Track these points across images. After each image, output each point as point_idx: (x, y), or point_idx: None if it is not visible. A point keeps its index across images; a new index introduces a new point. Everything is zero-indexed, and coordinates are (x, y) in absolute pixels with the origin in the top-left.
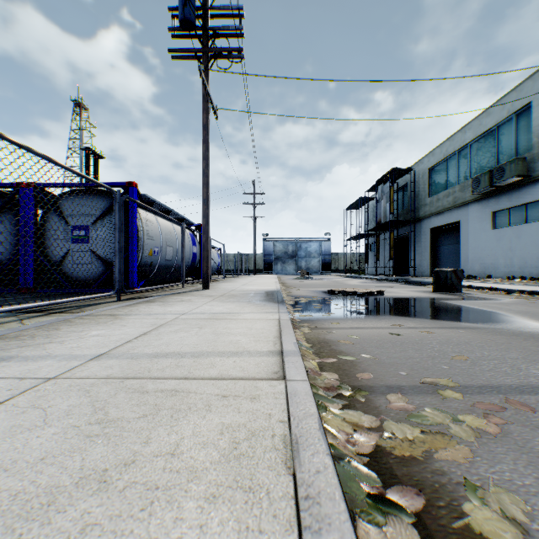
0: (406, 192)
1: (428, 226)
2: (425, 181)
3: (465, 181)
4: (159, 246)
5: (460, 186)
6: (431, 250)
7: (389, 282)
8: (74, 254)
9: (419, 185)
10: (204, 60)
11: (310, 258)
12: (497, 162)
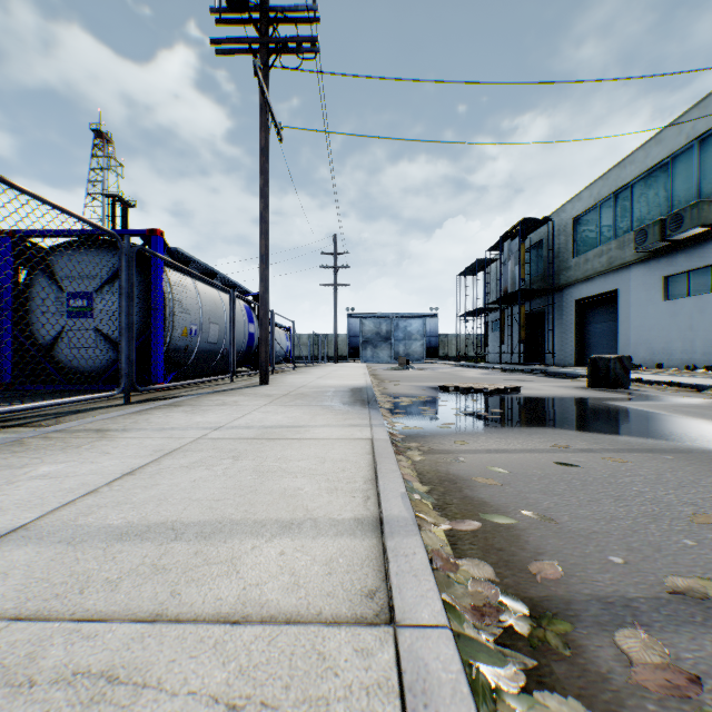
0: (541, 251)
1: (572, 298)
2: (568, 236)
3: (625, 235)
4: (198, 323)
5: (617, 242)
6: (577, 330)
7: (521, 374)
8: (71, 334)
9: (560, 241)
10: (261, 54)
11: (410, 340)
12: (671, 208)
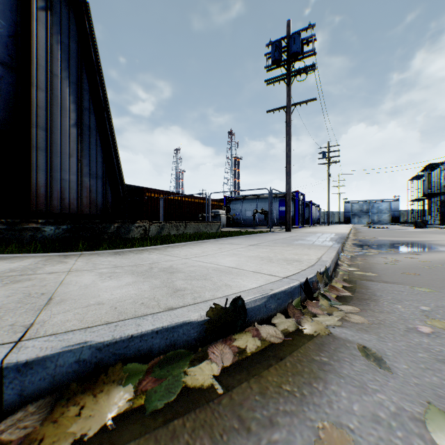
0: None
1: None
2: None
3: None
4: (313, 214)
5: None
6: None
7: None
8: None
9: None
10: (328, 165)
11: (380, 213)
12: None
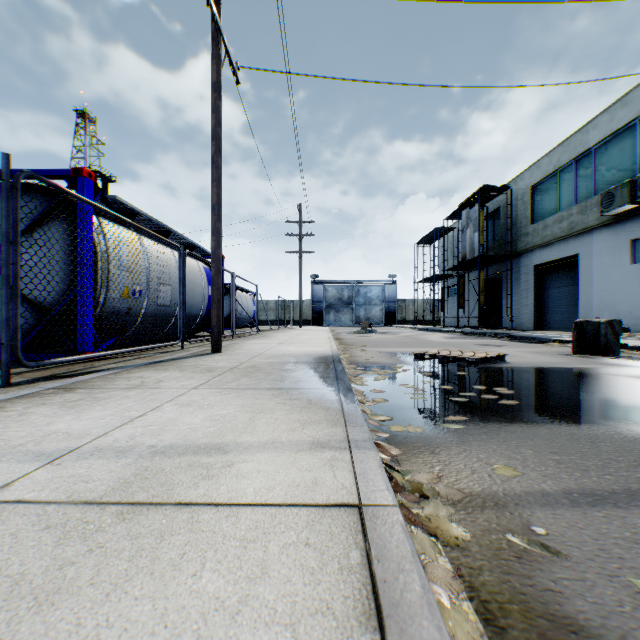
0: (498, 219)
1: (530, 263)
2: (526, 203)
3: (587, 199)
4: (144, 283)
5: (579, 207)
6: (535, 294)
7: (484, 337)
8: None
9: (518, 209)
10: None
11: (370, 305)
12: (638, 170)
